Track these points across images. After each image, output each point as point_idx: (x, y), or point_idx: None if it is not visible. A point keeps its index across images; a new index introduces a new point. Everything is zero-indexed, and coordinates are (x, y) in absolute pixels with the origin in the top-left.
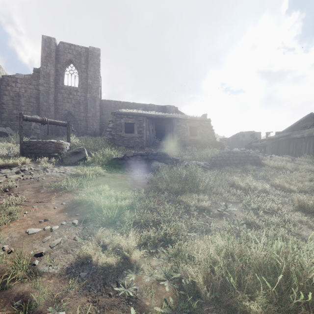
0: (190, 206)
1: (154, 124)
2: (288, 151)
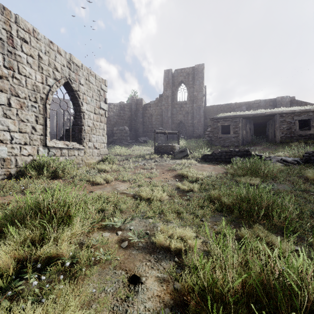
0: (239, 181)
1: (252, 123)
2: None
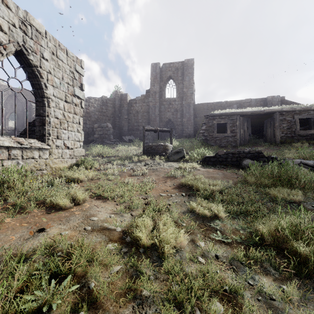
0: (276, 197)
1: (249, 121)
2: None
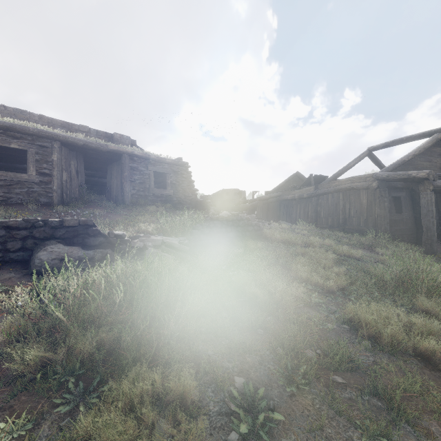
0: None
1: (81, 159)
2: (279, 216)
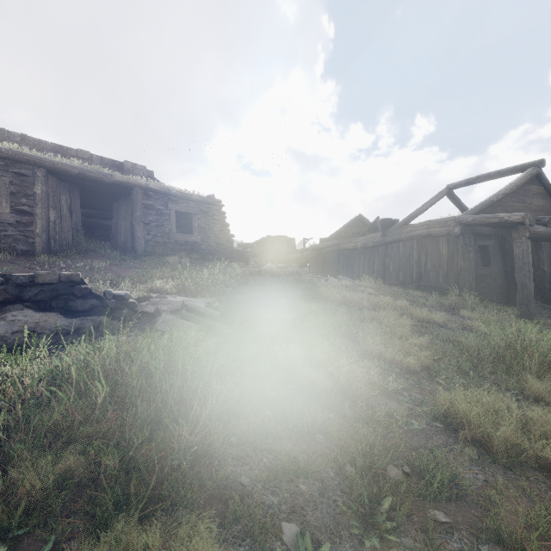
0: None
1: (77, 193)
2: (338, 270)
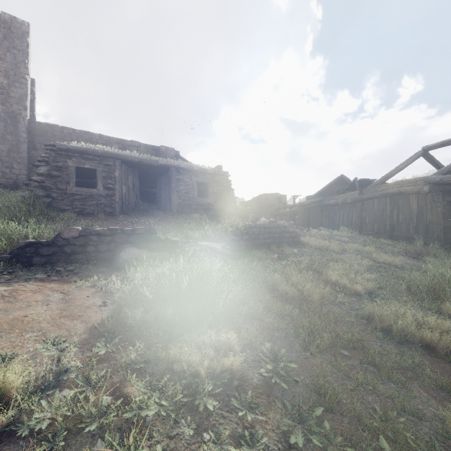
0: (199, 384)
1: (136, 174)
2: (321, 221)
